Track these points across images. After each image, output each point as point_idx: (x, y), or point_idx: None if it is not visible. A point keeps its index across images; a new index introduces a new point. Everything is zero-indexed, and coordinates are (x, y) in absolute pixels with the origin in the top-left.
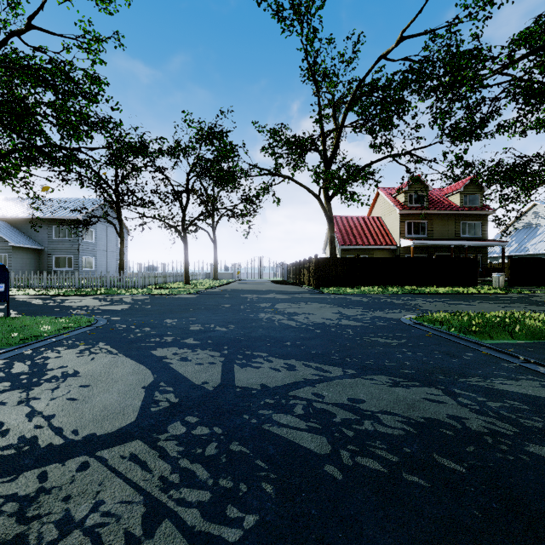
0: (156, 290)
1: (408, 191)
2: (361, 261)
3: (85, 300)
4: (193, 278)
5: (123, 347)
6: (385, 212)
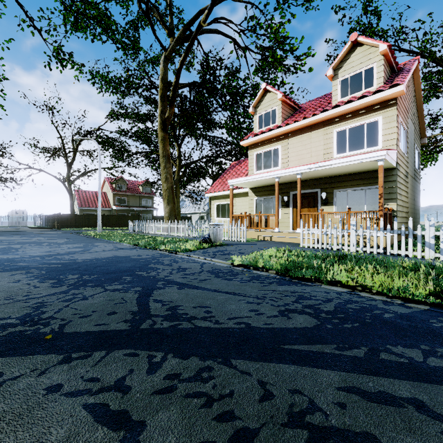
0: None
1: (117, 182)
2: (86, 216)
3: None
4: None
5: None
6: (108, 190)
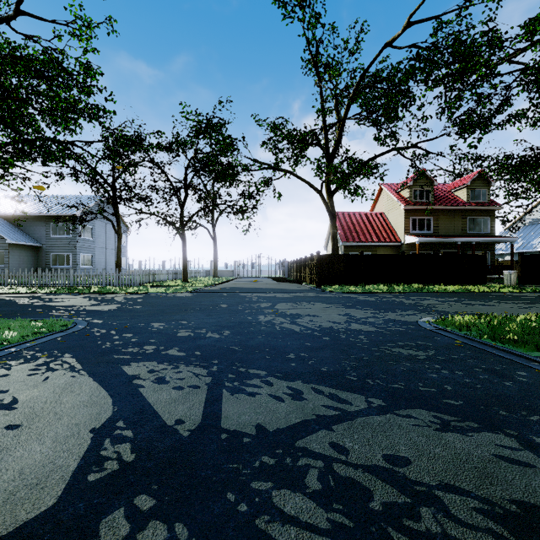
0: (152, 288)
1: (412, 186)
2: (365, 258)
3: (75, 299)
4: (193, 276)
5: (90, 361)
6: (388, 208)
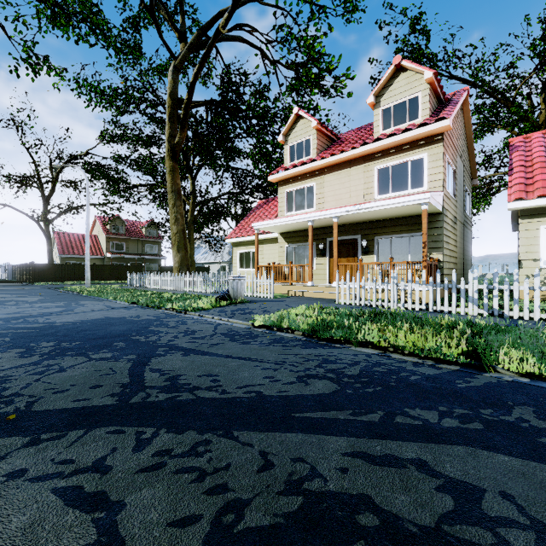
0: None
1: (112, 223)
2: (69, 266)
3: None
4: None
5: None
6: (100, 233)
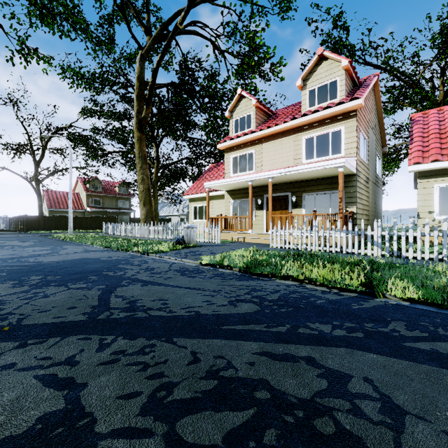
0: None
1: (91, 183)
2: (56, 218)
3: None
4: None
5: None
6: (81, 191)
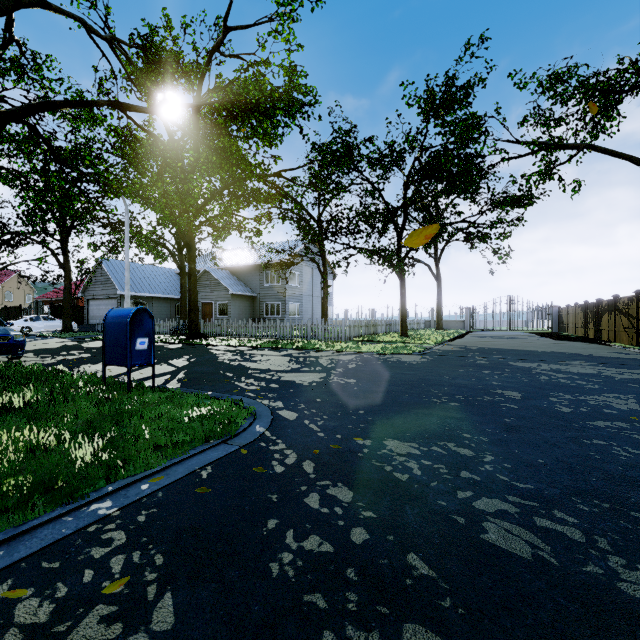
0: (363, 346)
1: None
2: None
3: (274, 357)
4: (409, 328)
5: None
6: None
